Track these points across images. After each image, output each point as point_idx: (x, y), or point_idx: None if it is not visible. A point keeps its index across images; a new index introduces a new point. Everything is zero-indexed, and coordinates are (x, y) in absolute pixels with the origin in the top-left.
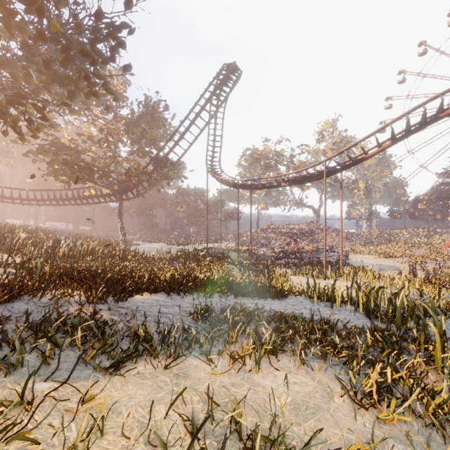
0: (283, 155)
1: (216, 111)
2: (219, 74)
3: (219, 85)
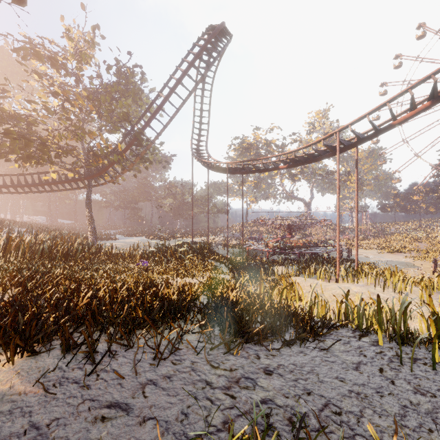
0: (274, 144)
1: (201, 78)
2: (204, 34)
3: (204, 45)
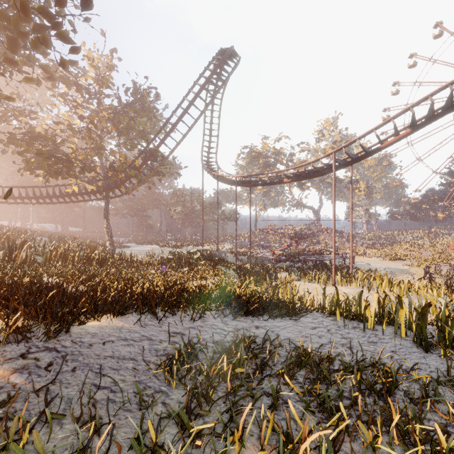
0: (283, 153)
1: (212, 99)
2: (215, 58)
3: (215, 70)
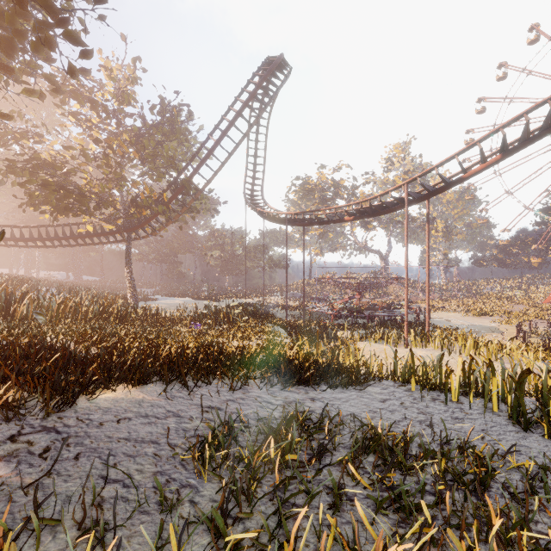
0: (343, 186)
1: (256, 119)
2: (260, 69)
3: (260, 83)
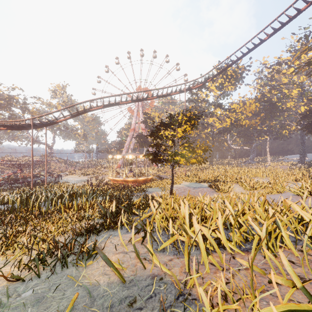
0: (16, 101)
1: None
2: None
3: None
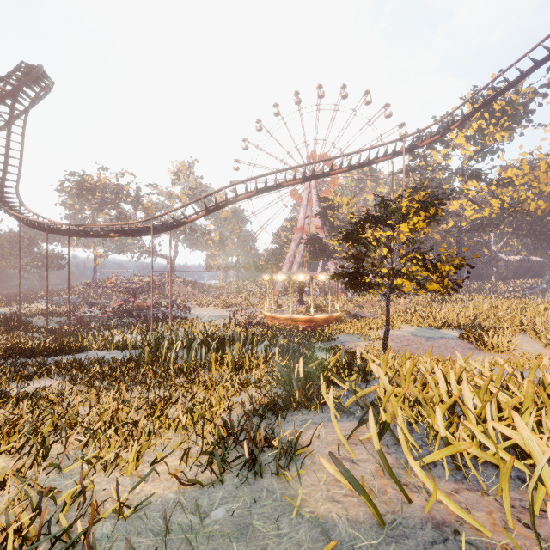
0: (127, 192)
1: (6, 124)
2: (12, 74)
3: (11, 92)
